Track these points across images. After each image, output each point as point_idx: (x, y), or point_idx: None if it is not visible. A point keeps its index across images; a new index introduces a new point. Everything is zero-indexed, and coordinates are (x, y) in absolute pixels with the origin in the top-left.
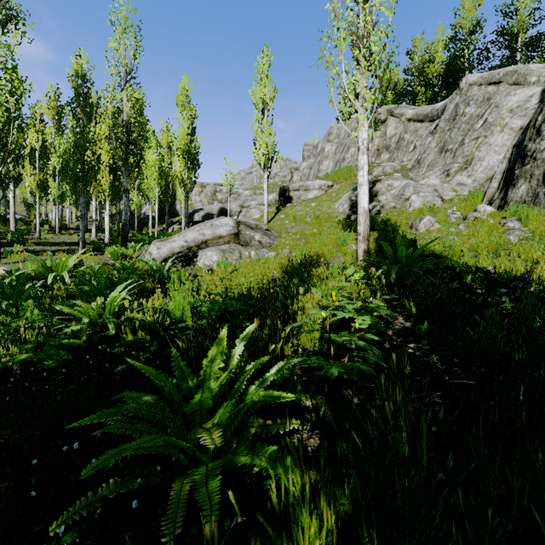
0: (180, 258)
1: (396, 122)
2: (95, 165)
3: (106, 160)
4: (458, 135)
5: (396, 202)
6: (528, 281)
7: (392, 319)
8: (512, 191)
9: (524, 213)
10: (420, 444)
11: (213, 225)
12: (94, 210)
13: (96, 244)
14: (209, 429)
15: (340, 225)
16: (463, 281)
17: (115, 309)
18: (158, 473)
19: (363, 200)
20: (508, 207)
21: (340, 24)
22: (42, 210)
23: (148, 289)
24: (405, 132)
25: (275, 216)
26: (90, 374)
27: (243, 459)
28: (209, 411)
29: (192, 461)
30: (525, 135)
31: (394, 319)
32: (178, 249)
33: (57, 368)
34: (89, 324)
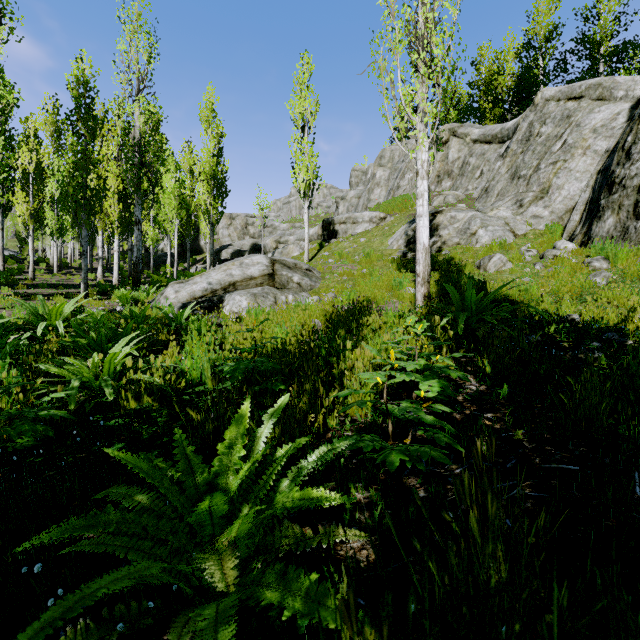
0: (202, 304)
1: (459, 143)
2: (101, 192)
3: (114, 186)
4: (533, 159)
5: (460, 237)
6: (624, 332)
7: (461, 381)
8: (597, 224)
9: (612, 250)
10: (519, 571)
11: (243, 263)
12: (100, 246)
13: (102, 287)
14: (220, 551)
15: (394, 264)
16: (545, 332)
17: (116, 368)
18: (151, 610)
19: (422, 234)
20: (593, 243)
21: (395, 22)
22: (38, 246)
23: (161, 341)
24: (470, 155)
25: (317, 254)
26: (78, 454)
27: (268, 594)
28: (223, 519)
29: (198, 594)
30: (612, 159)
31: (464, 381)
32: (200, 292)
33: (34, 447)
34: (83, 387)
